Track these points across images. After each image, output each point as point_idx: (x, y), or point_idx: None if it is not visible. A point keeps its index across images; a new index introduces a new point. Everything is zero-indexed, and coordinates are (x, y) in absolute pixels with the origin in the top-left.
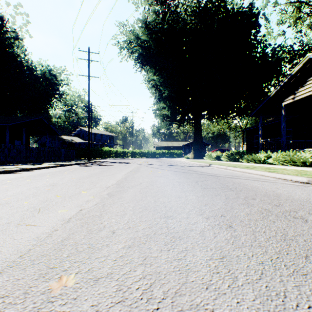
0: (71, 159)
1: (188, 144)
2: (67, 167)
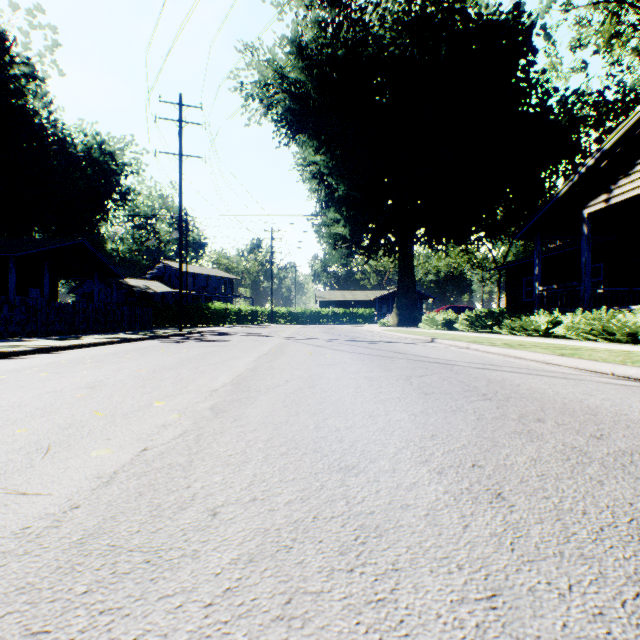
0: (144, 327)
1: (386, 296)
2: (132, 344)
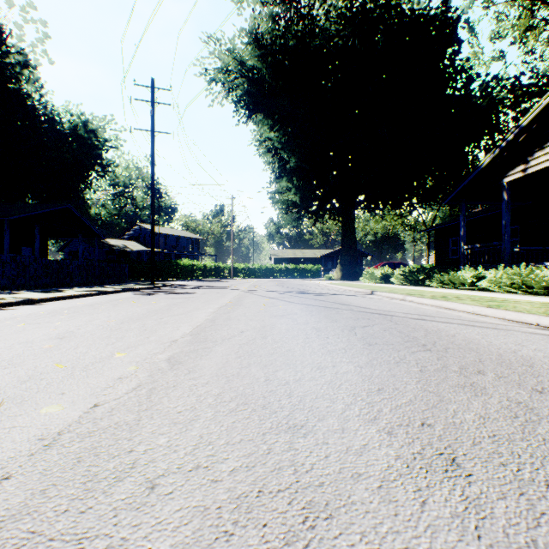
0: (121, 281)
1: (331, 254)
2: (108, 296)
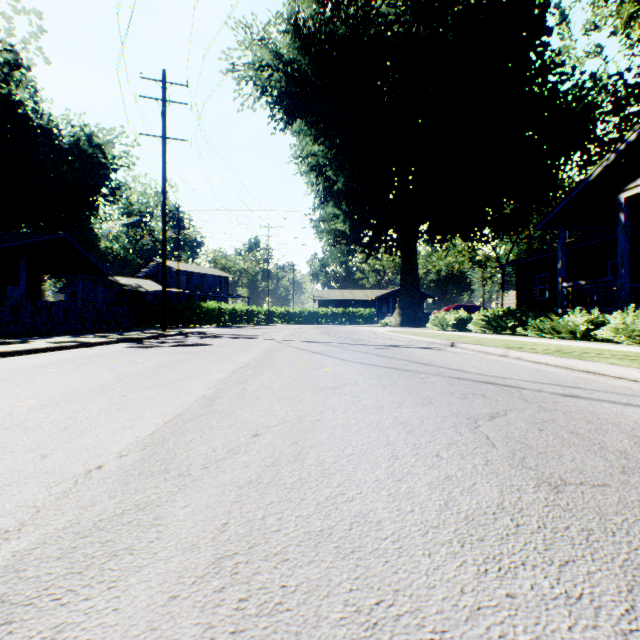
0: (124, 328)
1: (386, 295)
2: (88, 350)
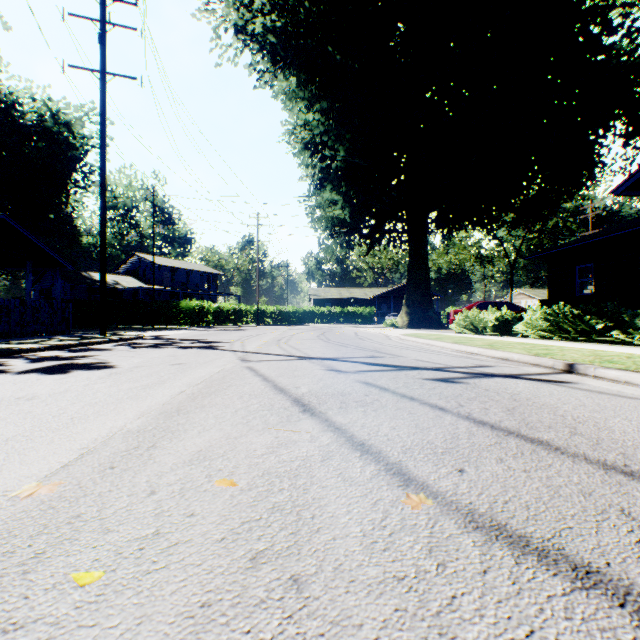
0: (54, 331)
1: (387, 294)
2: None
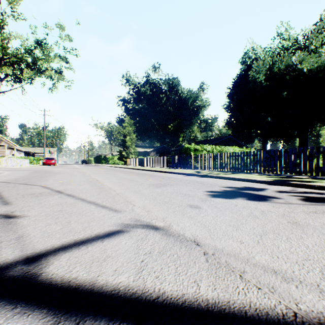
0: None
1: None
2: (237, 182)
